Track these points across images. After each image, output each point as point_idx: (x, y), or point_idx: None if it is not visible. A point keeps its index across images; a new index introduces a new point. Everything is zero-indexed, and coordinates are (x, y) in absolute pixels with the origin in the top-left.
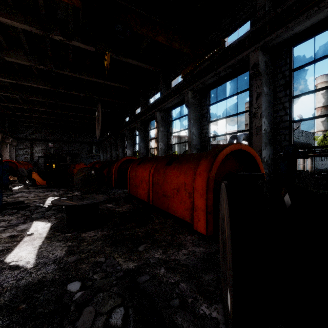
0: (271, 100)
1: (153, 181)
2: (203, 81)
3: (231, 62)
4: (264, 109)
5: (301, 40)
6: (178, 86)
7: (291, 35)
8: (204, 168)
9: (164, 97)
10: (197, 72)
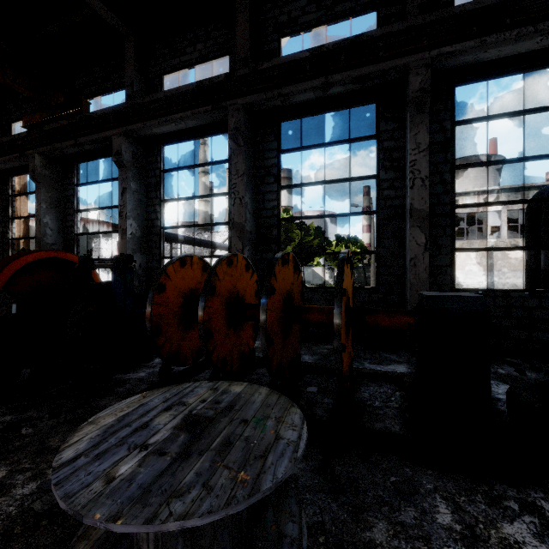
0: (143, 199)
1: None
2: (59, 148)
3: (95, 137)
4: (132, 209)
5: (168, 141)
6: (18, 139)
7: (154, 134)
8: None
9: None
10: (49, 129)
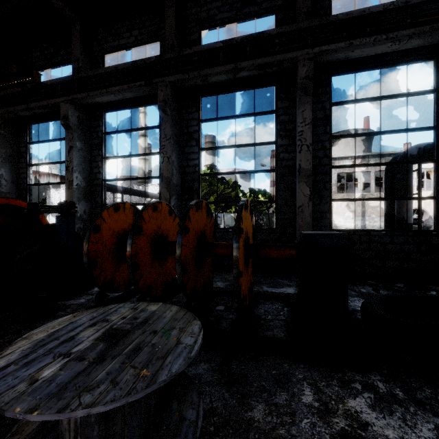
0: (88, 156)
1: None
2: (13, 111)
3: (44, 103)
4: (77, 164)
5: (109, 109)
6: None
7: (97, 102)
8: None
9: None
10: (4, 95)
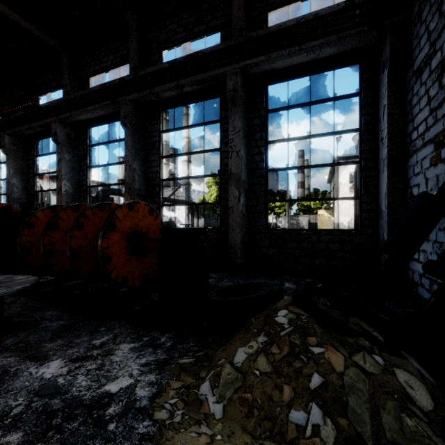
0: (76, 166)
1: None
2: (19, 131)
3: (41, 123)
4: (66, 173)
5: (92, 125)
6: None
7: (80, 120)
8: None
9: None
10: (14, 117)
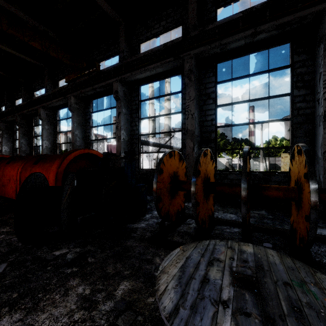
0: (129, 118)
1: (21, 178)
2: (84, 92)
3: (103, 84)
4: (123, 124)
5: (144, 83)
6: (62, 89)
7: (136, 79)
8: (56, 166)
9: (48, 95)
10: (78, 82)
